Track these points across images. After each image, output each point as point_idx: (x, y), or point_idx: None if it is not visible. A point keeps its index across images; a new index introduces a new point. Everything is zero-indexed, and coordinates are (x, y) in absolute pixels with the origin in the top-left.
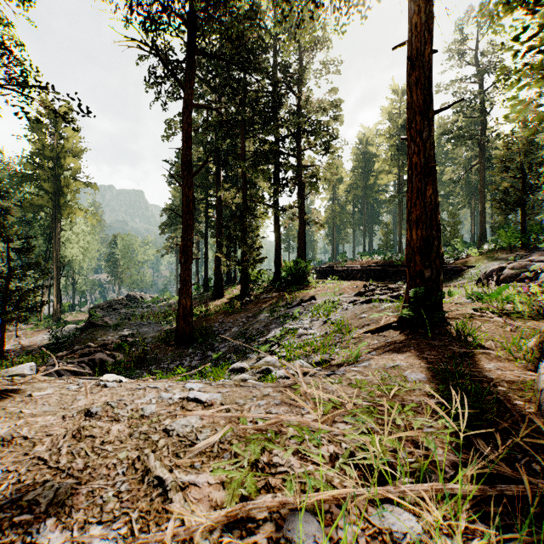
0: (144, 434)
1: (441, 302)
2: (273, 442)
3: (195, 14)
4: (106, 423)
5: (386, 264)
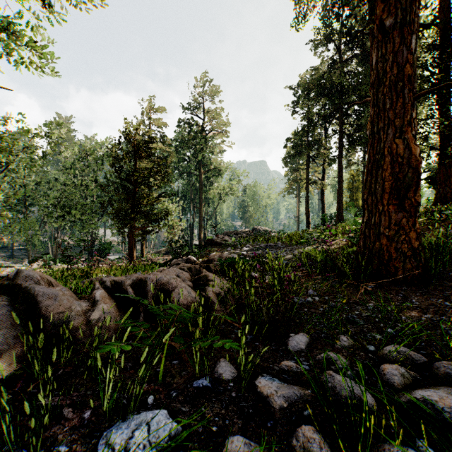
0: None
1: None
2: None
3: None
4: None
5: None
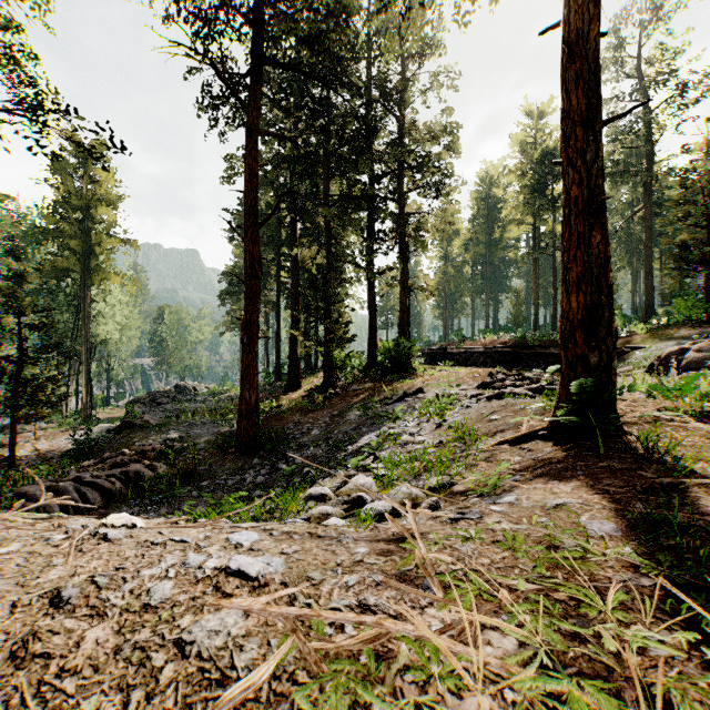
0: (139, 651)
1: (614, 400)
2: (372, 681)
3: (261, 9)
4: (81, 622)
5: (518, 345)
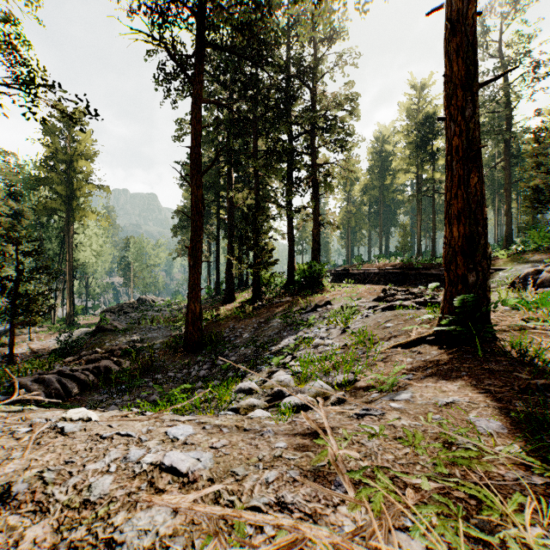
0: None
1: (488, 312)
2: None
3: (203, 3)
4: (25, 518)
5: (405, 267)
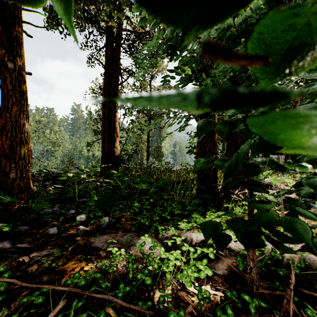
0: None
1: None
2: None
3: None
4: None
5: None
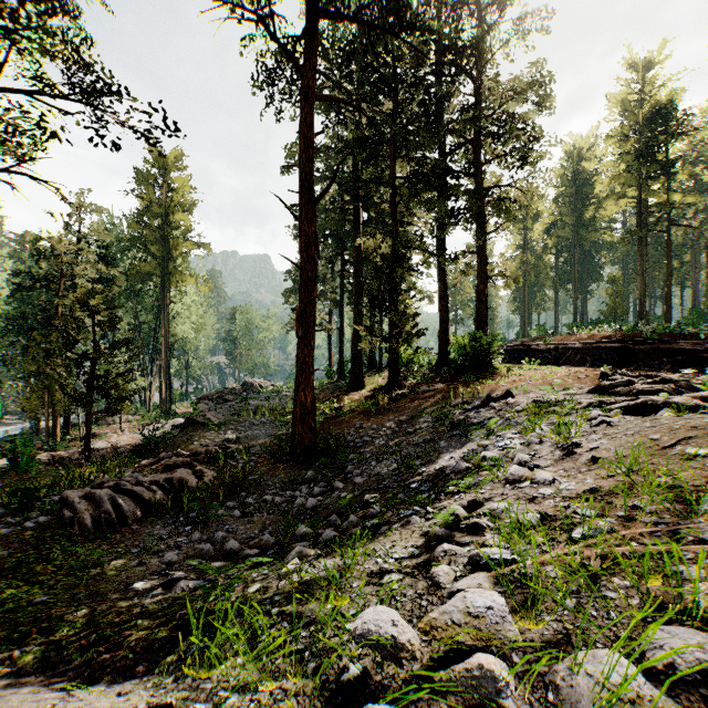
0: None
1: None
2: None
3: None
4: None
5: (629, 339)
